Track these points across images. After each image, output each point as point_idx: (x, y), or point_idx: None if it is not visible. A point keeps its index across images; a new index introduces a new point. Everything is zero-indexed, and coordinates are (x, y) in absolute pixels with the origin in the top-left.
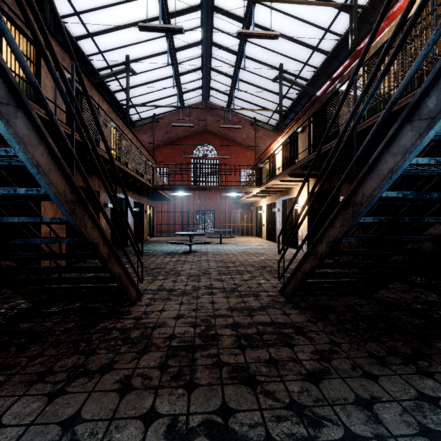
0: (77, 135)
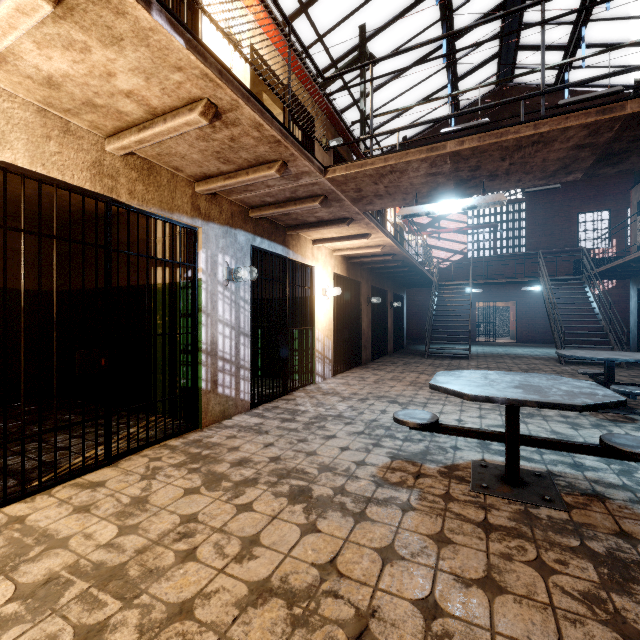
0: (636, 254)
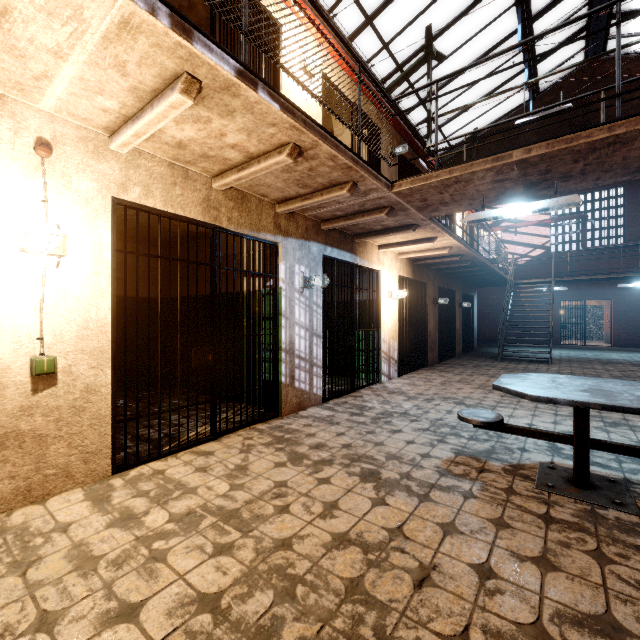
0: None
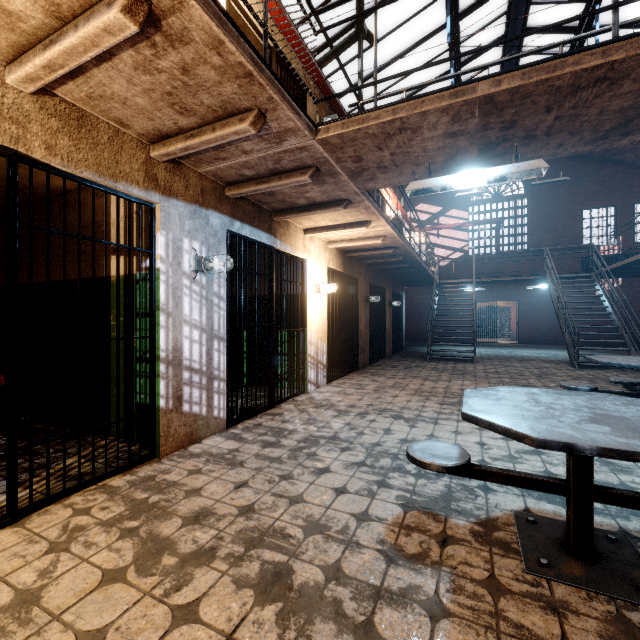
0: None
